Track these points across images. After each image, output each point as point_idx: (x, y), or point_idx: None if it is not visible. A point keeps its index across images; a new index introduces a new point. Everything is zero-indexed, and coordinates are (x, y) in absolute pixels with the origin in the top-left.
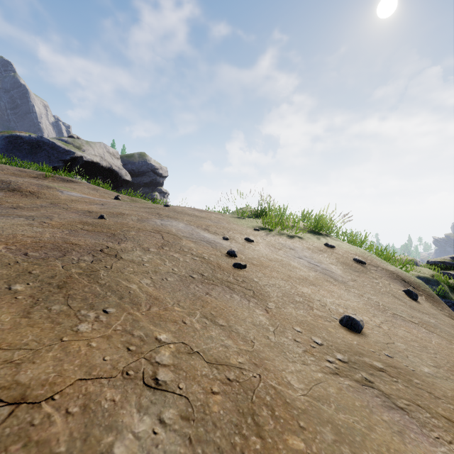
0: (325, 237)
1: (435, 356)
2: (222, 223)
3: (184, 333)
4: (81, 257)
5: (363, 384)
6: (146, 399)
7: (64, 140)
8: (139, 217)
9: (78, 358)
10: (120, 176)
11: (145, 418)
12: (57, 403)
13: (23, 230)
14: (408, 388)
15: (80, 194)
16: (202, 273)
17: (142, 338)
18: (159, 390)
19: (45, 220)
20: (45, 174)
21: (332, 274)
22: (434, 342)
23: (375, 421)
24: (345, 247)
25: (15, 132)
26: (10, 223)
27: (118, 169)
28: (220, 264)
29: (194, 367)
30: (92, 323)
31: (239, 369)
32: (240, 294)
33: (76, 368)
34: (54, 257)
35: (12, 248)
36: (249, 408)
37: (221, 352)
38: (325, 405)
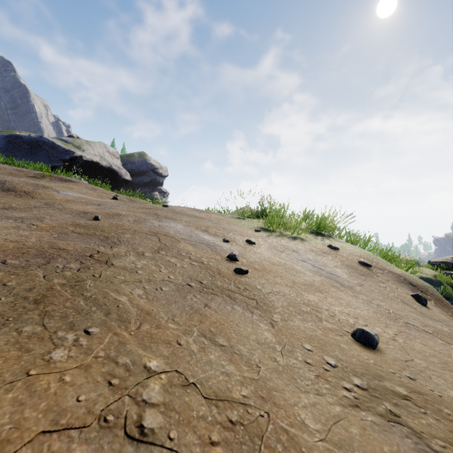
0: (328, 239)
1: None
2: (222, 223)
3: (179, 357)
4: (68, 264)
5: (389, 419)
6: None
7: (63, 140)
8: (136, 218)
9: (45, 400)
10: (120, 176)
11: None
12: None
13: (7, 234)
14: (440, 422)
15: (77, 194)
16: (201, 280)
17: (127, 367)
18: (145, 443)
19: (35, 222)
20: (43, 174)
21: (338, 279)
22: None
23: None
24: (349, 248)
25: (15, 131)
26: None
27: (118, 168)
28: (221, 270)
29: (188, 405)
30: (69, 349)
31: (243, 406)
32: (242, 305)
33: (40, 415)
34: (36, 265)
35: None
36: None
37: (222, 382)
38: None
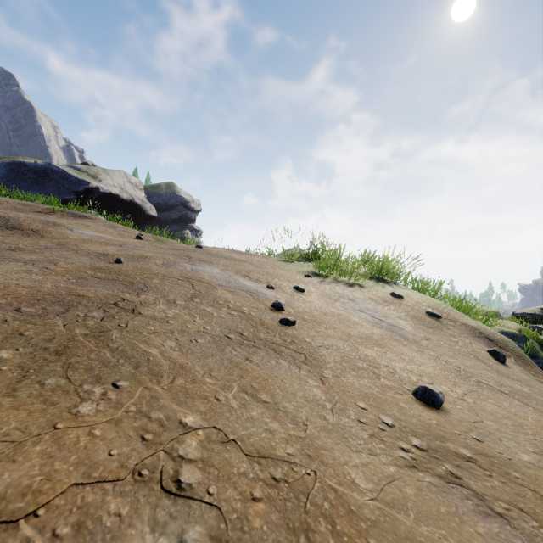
0: (391, 285)
1: (534, 438)
2: (266, 267)
3: (217, 413)
4: (89, 312)
5: (448, 480)
6: (164, 512)
7: (76, 168)
8: (164, 261)
9: (75, 453)
10: (144, 211)
11: (162, 540)
12: (40, 521)
13: (18, 279)
14: (506, 485)
15: (94, 233)
16: (241, 332)
17: (161, 422)
18: (182, 497)
19: (48, 265)
20: (53, 209)
21: (401, 332)
22: (531, 418)
23: (468, 535)
24: (416, 297)
25: (19, 158)
26: (4, 269)
27: (142, 202)
28: (264, 321)
29: (228, 462)
30: (97, 403)
31: (288, 464)
32: (289, 359)
33: (71, 468)
34: (54, 313)
35: (1, 302)
36: (302, 522)
37: (265, 439)
38: (402, 513)
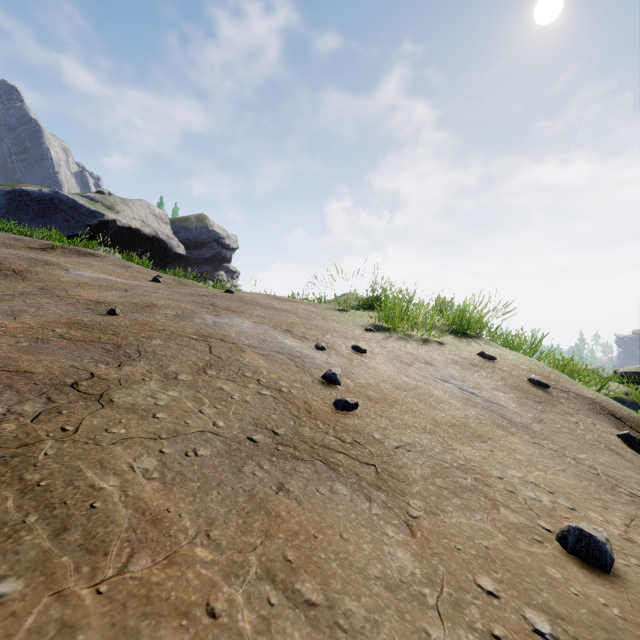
0: (476, 342)
1: None
2: (314, 319)
3: None
4: (18, 404)
5: None
6: None
7: (89, 197)
8: (179, 311)
9: None
10: (170, 249)
11: None
12: None
13: None
14: None
15: (97, 274)
16: (274, 428)
17: None
18: None
19: (3, 319)
20: (52, 245)
21: (502, 411)
22: None
23: None
24: (512, 358)
25: (21, 185)
26: None
27: (167, 238)
28: (311, 404)
29: None
30: None
31: None
32: (351, 481)
33: None
34: None
35: None
36: None
37: None
38: None
